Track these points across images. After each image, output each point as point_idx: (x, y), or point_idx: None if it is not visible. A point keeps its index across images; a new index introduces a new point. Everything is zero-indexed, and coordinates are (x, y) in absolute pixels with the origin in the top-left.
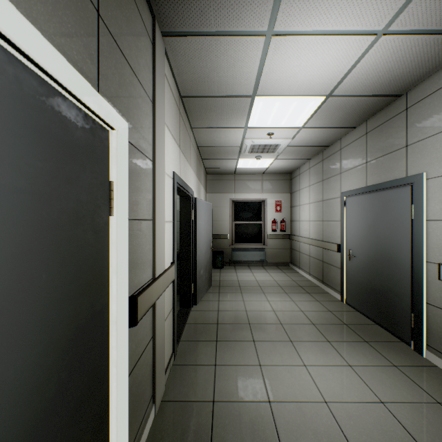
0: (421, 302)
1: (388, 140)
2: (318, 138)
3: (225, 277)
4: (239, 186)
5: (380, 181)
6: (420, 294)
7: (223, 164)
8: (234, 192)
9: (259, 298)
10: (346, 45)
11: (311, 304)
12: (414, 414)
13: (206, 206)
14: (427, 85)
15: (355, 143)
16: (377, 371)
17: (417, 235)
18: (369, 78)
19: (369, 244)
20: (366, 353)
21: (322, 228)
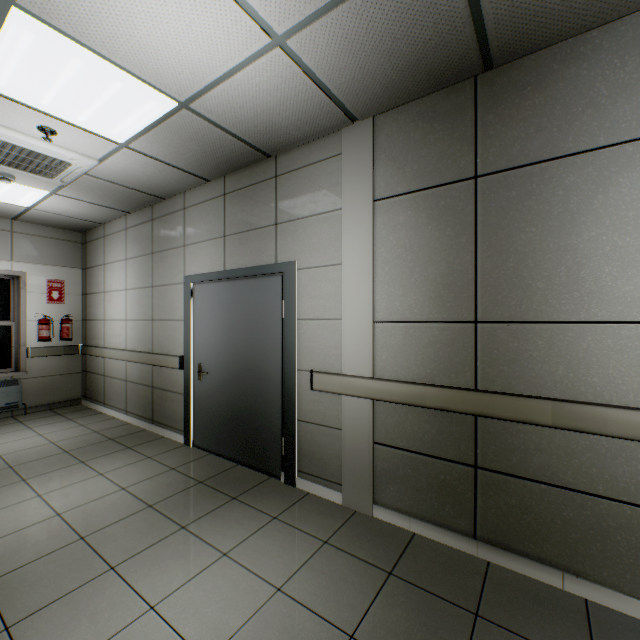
0: (294, 421)
1: (255, 211)
2: (151, 179)
3: None
4: None
5: (245, 266)
6: (293, 411)
7: None
8: None
9: (13, 499)
10: (232, 22)
11: (139, 467)
12: (313, 577)
13: None
14: (299, 155)
15: (209, 204)
16: (260, 540)
17: (289, 338)
18: (245, 108)
19: (229, 354)
20: (240, 518)
21: (152, 332)
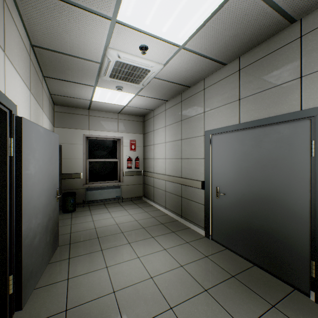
0: None
1: (272, 73)
2: (188, 72)
3: (78, 225)
4: (94, 122)
5: (260, 118)
6: None
7: (75, 92)
8: (88, 128)
9: (126, 256)
10: None
11: (184, 249)
12: None
13: (46, 136)
14: None
15: (224, 81)
16: None
17: None
18: None
19: (244, 182)
20: None
21: (180, 165)
